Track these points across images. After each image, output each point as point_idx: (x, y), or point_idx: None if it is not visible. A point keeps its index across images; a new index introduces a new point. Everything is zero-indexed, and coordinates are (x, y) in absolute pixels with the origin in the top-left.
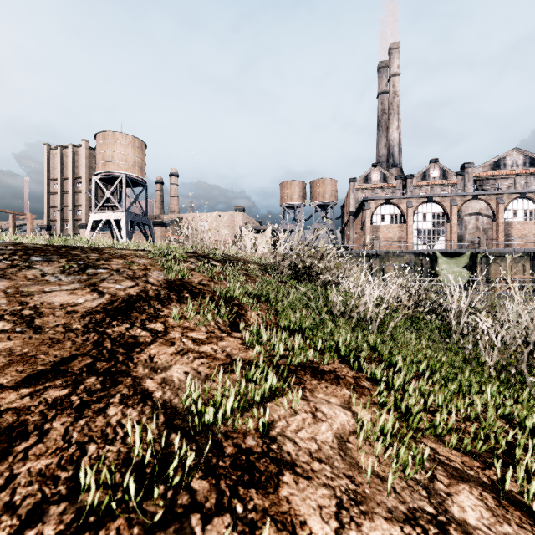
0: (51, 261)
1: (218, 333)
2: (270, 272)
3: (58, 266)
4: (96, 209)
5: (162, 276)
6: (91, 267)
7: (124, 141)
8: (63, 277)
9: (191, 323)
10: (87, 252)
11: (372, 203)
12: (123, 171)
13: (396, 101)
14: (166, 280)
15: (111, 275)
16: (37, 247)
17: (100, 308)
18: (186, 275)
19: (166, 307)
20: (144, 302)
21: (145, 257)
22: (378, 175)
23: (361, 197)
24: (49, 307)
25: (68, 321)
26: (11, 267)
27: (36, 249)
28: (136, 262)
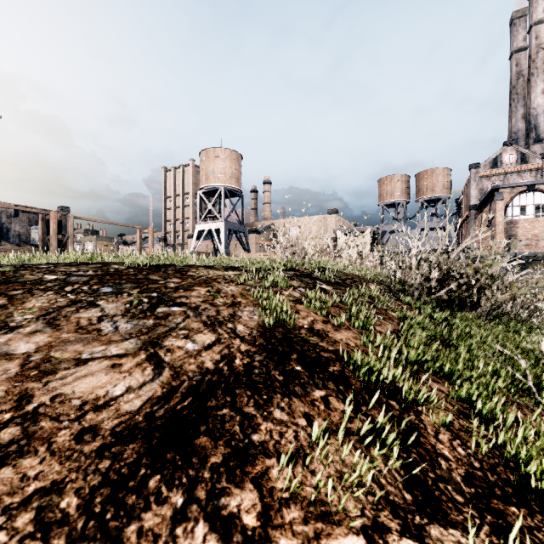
0: (121, 293)
1: (397, 542)
2: (403, 299)
3: (126, 301)
4: (200, 220)
5: (256, 316)
6: (164, 302)
7: (223, 155)
8: (124, 322)
9: (320, 477)
10: (168, 276)
11: (506, 192)
12: (222, 184)
13: (541, 56)
14: (262, 326)
15: (186, 318)
16: (118, 270)
17: (143, 417)
18: (292, 320)
19: (264, 410)
20: (224, 392)
21: (235, 282)
22: (512, 156)
23: (487, 186)
24: (58, 412)
25: (61, 474)
26: (71, 304)
27: (115, 274)
28: (223, 290)
